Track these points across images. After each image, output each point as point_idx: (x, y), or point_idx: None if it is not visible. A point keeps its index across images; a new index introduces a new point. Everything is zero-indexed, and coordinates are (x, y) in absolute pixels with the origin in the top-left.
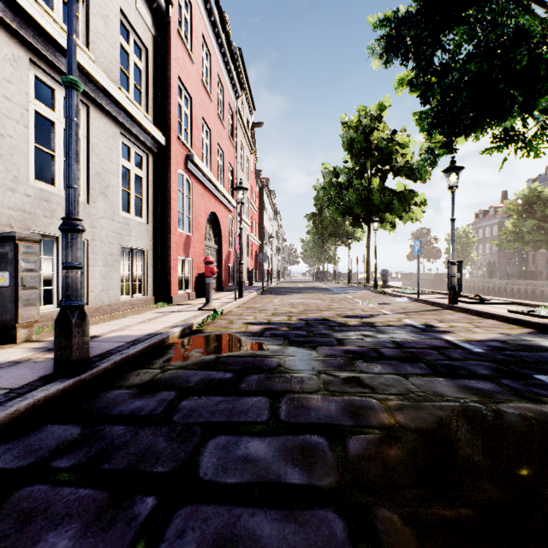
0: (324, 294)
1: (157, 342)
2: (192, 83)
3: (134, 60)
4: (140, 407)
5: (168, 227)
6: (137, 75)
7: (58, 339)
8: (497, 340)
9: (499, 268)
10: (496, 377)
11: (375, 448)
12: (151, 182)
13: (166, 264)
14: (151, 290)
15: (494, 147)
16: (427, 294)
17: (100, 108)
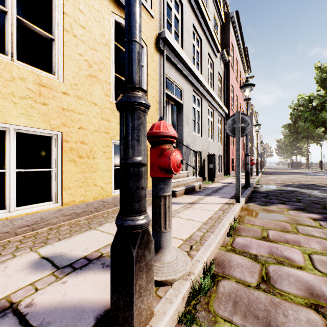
0: (305, 176)
1: (254, 184)
2: (233, 82)
3: (219, 85)
4: (272, 193)
5: (228, 145)
6: None
7: (245, 179)
8: None
9: None
10: None
11: None
12: (222, 129)
13: (228, 160)
14: (222, 170)
15: None
16: None
17: (215, 109)
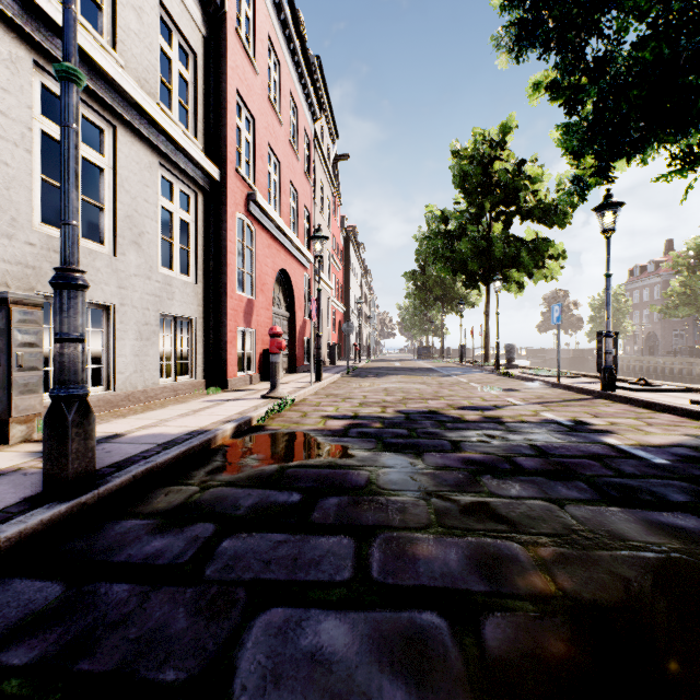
0: (430, 377)
1: (200, 444)
2: (255, 100)
3: (179, 68)
4: (160, 549)
5: (223, 288)
6: (183, 90)
7: (49, 444)
8: (685, 445)
9: (662, 342)
10: (699, 506)
11: (530, 640)
12: (201, 229)
13: (221, 336)
14: (201, 371)
15: (674, 170)
16: (569, 378)
17: (132, 129)
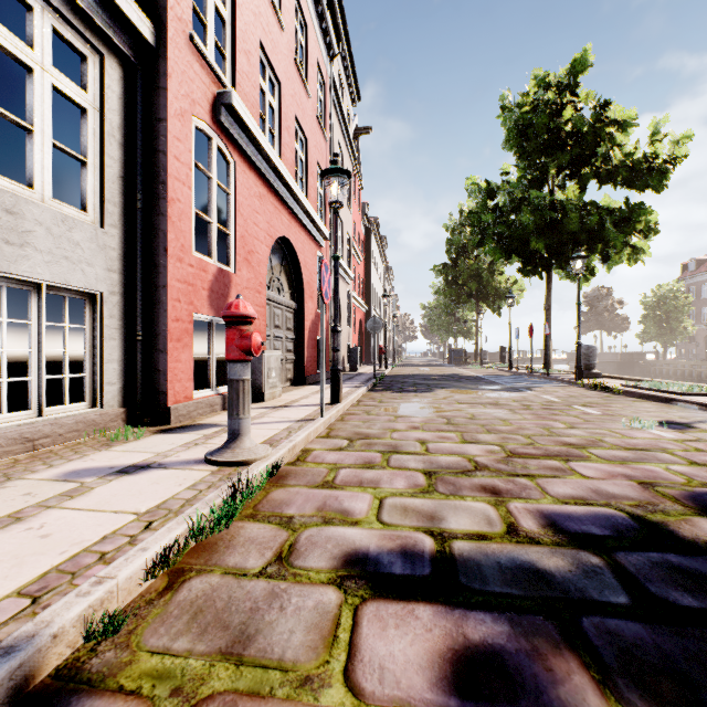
0: (494, 392)
1: None
2: None
3: None
4: None
5: (160, 241)
6: None
7: None
8: None
9: None
10: None
11: None
12: (117, 130)
13: (156, 329)
14: (117, 393)
15: None
16: None
17: None
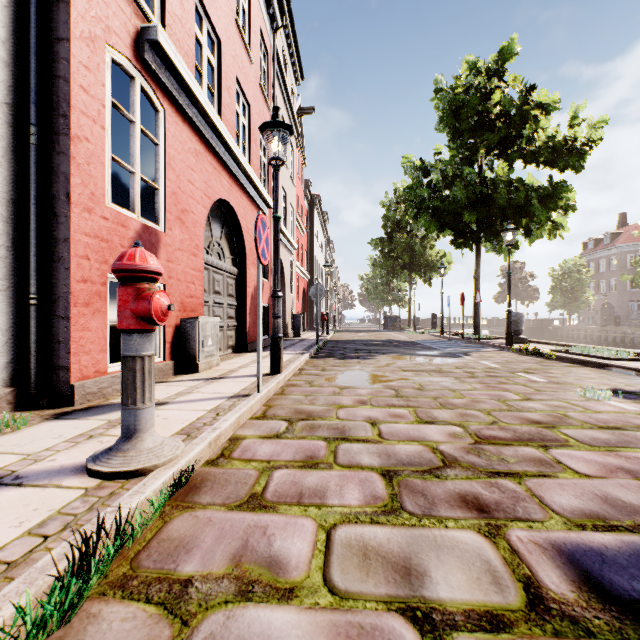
0: (434, 358)
1: None
2: None
3: None
4: None
5: (61, 185)
6: None
7: None
8: None
9: (619, 312)
10: None
11: None
12: (1, 44)
13: (56, 291)
14: (1, 369)
15: None
16: None
17: None
